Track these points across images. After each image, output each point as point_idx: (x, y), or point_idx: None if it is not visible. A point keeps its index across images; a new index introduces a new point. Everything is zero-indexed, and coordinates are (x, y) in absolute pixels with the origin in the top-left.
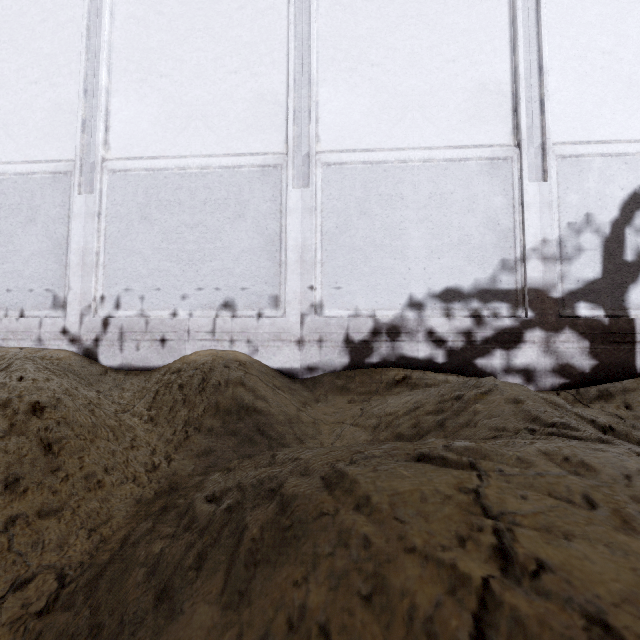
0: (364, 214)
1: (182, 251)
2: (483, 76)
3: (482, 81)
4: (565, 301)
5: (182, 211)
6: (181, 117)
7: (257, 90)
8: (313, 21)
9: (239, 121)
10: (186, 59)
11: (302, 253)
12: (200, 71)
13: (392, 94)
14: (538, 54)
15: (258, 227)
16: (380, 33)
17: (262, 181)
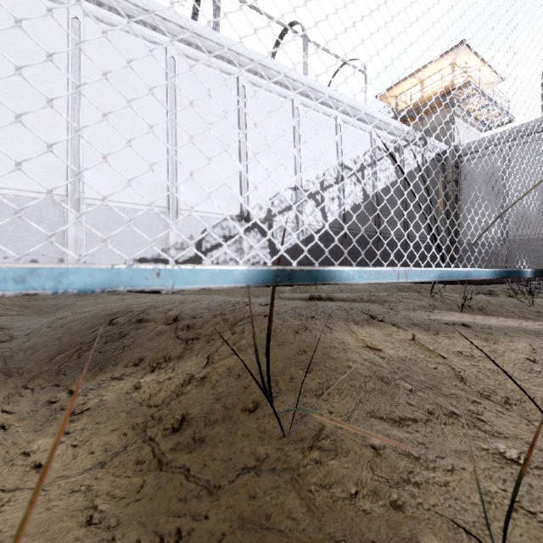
0: (106, 227)
1: (4, 235)
2: (157, 180)
3: (157, 182)
4: (183, 263)
5: (3, 216)
6: (1, 167)
7: (50, 164)
8: (81, 141)
9: (39, 176)
10: (3, 138)
11: (76, 241)
12: (13, 147)
13: (120, 179)
14: (177, 177)
15: (51, 227)
16: (114, 153)
17: (54, 207)
